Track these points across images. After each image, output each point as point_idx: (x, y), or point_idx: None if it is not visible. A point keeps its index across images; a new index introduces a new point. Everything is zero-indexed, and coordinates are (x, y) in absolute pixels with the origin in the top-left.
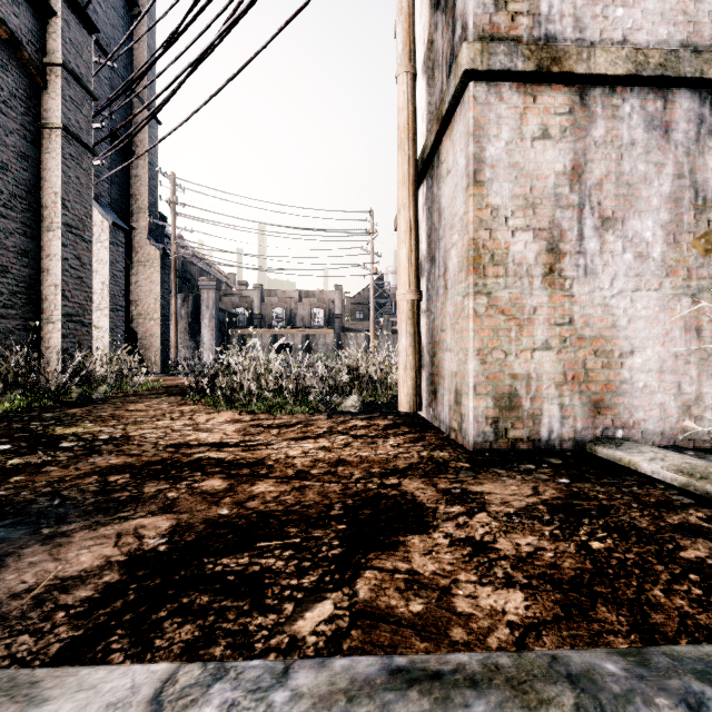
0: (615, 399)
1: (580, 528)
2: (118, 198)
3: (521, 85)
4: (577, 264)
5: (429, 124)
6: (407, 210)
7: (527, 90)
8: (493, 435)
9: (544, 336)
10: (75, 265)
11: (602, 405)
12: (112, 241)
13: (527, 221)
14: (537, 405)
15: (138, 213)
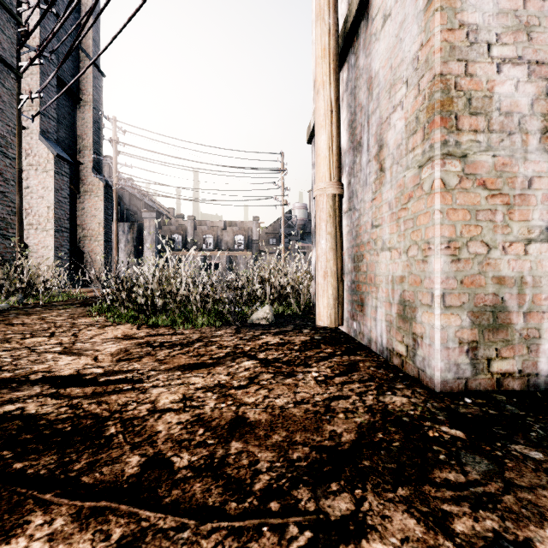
0: None
1: None
2: (66, 137)
3: None
4: None
5: None
6: (327, 89)
7: None
8: (470, 368)
9: (544, 221)
10: None
11: None
12: (57, 171)
13: (520, 51)
14: (534, 323)
15: (84, 150)
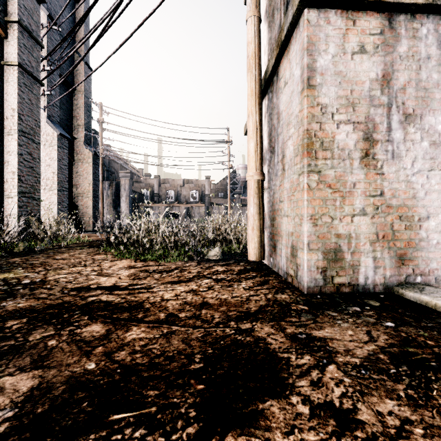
0: (415, 253)
1: (431, 387)
2: (65, 118)
3: (343, 11)
4: (387, 149)
5: (270, 53)
6: (254, 115)
7: (349, 16)
8: (322, 281)
9: (361, 205)
10: (27, 158)
11: (405, 258)
12: (60, 146)
13: (349, 117)
14: (356, 258)
15: (78, 128)
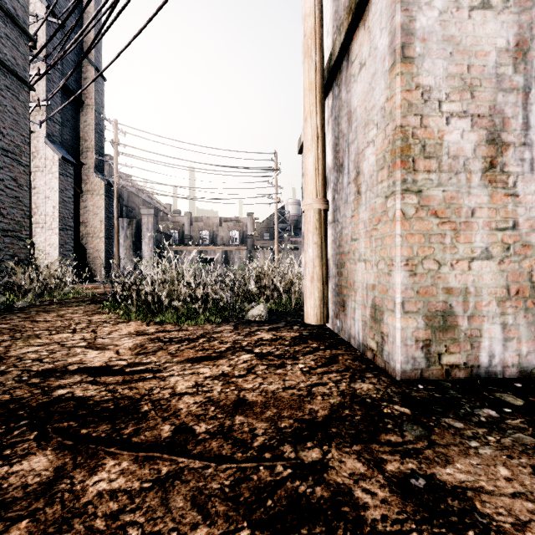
0: None
1: None
2: (70, 139)
3: None
4: (522, 157)
5: (336, 32)
6: (314, 118)
7: None
8: (424, 361)
9: (484, 243)
10: (11, 185)
11: None
12: (62, 173)
13: (464, 106)
14: (476, 325)
15: (87, 151)
